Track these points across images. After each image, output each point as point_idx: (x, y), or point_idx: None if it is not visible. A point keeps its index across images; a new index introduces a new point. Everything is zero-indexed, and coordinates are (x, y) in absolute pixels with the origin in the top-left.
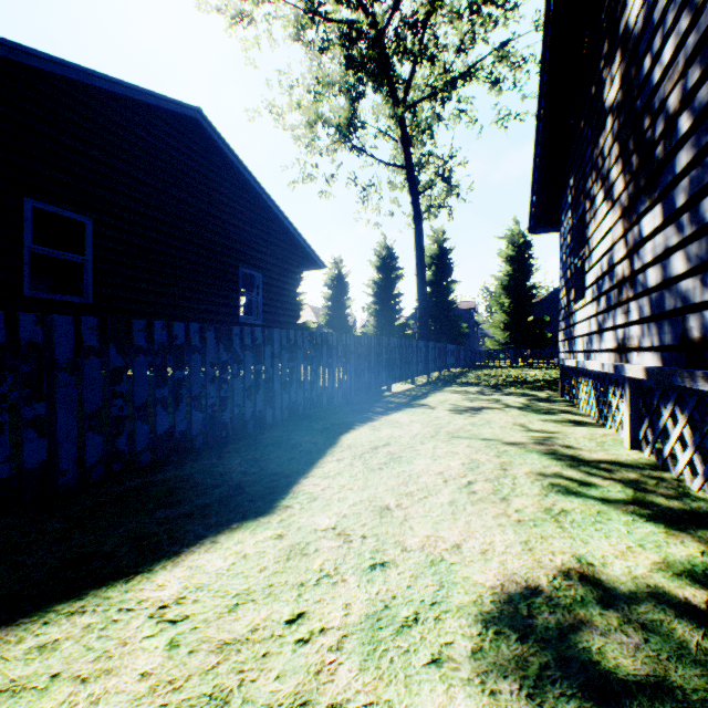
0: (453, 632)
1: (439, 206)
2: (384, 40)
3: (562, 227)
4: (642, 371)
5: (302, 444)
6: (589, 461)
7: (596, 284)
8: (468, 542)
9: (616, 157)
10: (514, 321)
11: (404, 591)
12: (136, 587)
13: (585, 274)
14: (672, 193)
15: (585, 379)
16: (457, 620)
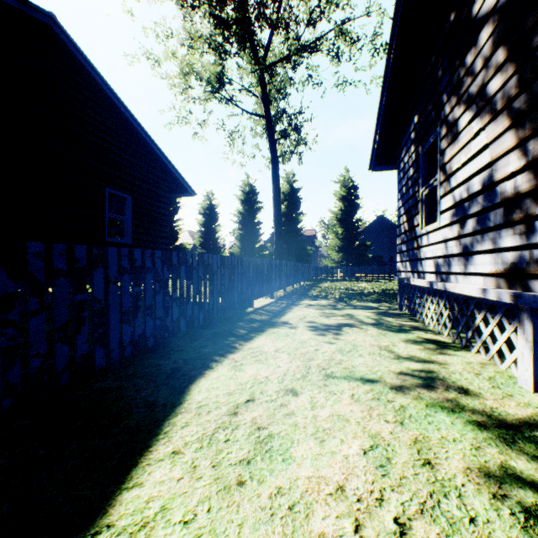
0: None
1: (291, 152)
2: (247, 6)
3: (402, 162)
4: None
5: (132, 408)
6: (517, 426)
7: (460, 207)
8: None
9: (502, 63)
10: (346, 245)
11: None
12: None
13: (439, 199)
14: None
15: (434, 298)
16: None
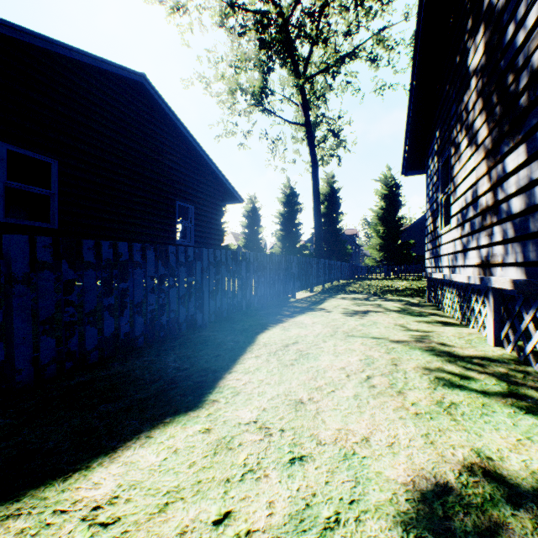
0: (374, 536)
1: (331, 155)
2: (289, 26)
3: (429, 170)
4: (509, 282)
5: (226, 342)
6: (463, 357)
7: (461, 213)
8: (375, 435)
9: (480, 110)
10: (387, 244)
11: (323, 487)
12: (72, 486)
13: (451, 206)
14: (536, 133)
15: (449, 289)
16: (377, 521)
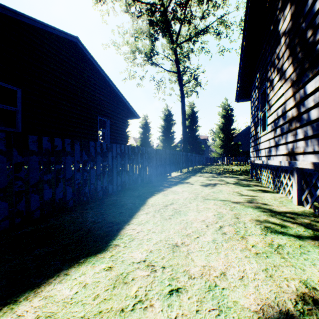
0: None
1: (192, 91)
2: (167, 13)
3: (252, 98)
4: (310, 164)
5: (127, 204)
6: (279, 212)
7: (274, 122)
8: (229, 270)
9: (288, 56)
10: (225, 144)
11: (194, 316)
12: None
13: (267, 118)
14: None
15: (266, 170)
16: None
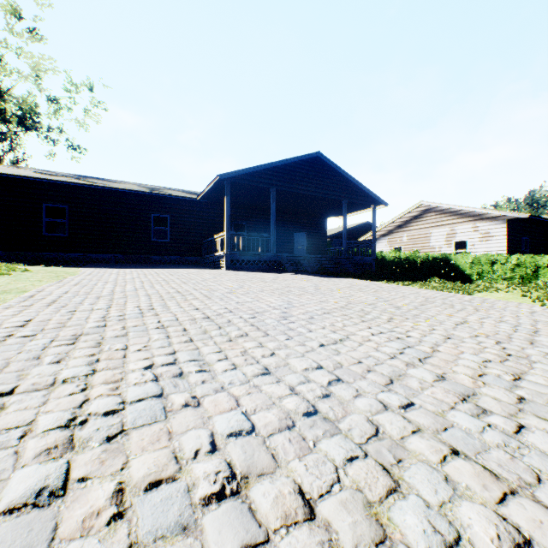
0: None
1: None
2: None
3: None
4: None
5: None
6: None
7: None
8: None
9: None
10: None
11: None
12: None
13: None
14: None
15: None
16: None
